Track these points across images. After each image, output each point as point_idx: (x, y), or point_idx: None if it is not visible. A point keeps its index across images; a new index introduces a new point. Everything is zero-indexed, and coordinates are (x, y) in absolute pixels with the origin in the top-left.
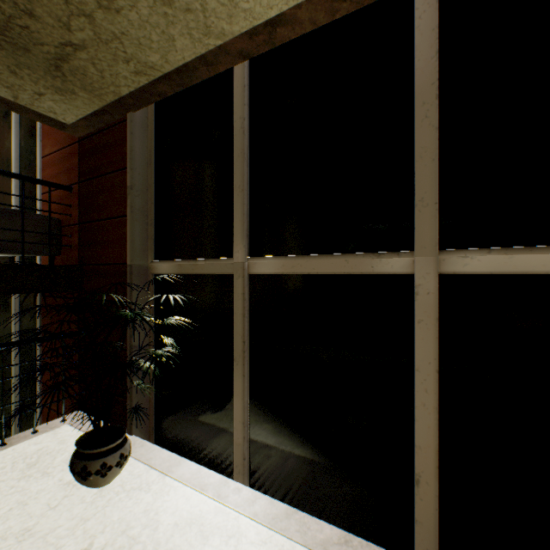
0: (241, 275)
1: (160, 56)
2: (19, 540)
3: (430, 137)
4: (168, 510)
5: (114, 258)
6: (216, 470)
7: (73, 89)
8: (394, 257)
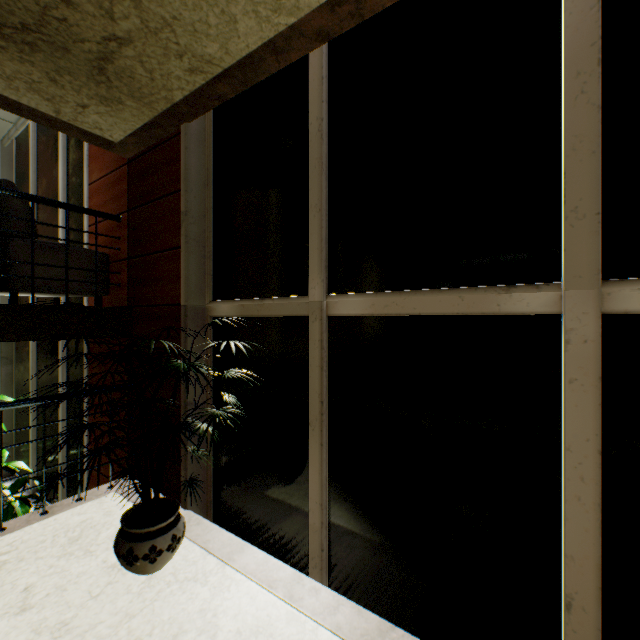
0: (317, 317)
1: (219, 45)
2: (54, 637)
3: (588, 121)
4: (229, 612)
5: (167, 298)
6: (286, 560)
7: (119, 98)
8: (530, 291)
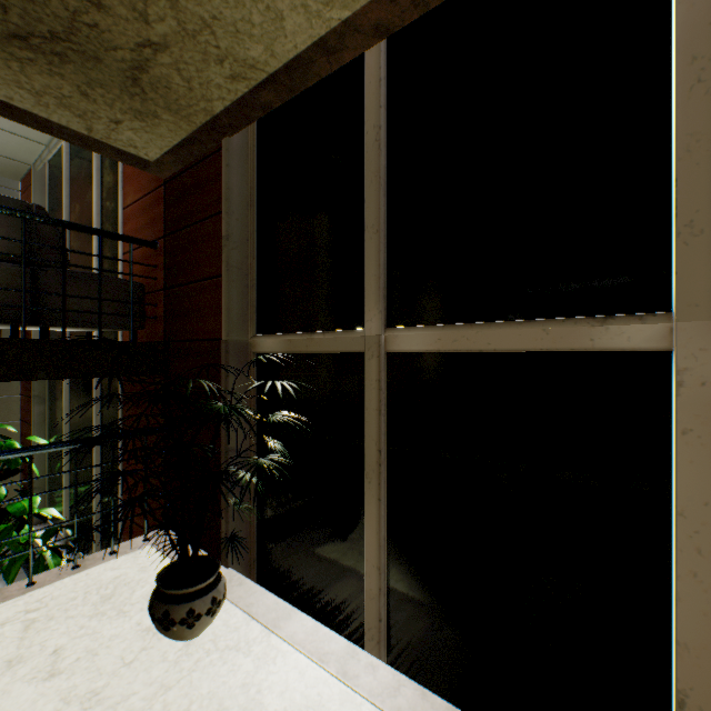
0: (374, 354)
1: (263, 47)
2: (84, 708)
3: (706, 115)
4: (275, 688)
5: (206, 332)
6: (338, 629)
7: (155, 111)
8: (632, 323)
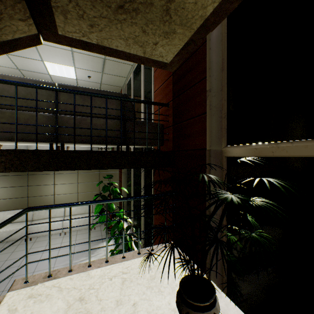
0: None
1: None
2: None
3: None
4: None
5: (195, 145)
6: None
7: (174, 29)
8: None
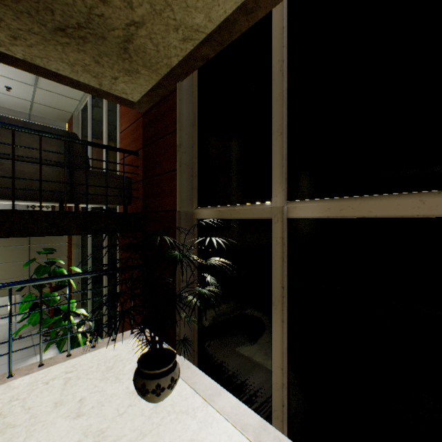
0: (279, 219)
1: (204, 15)
2: (95, 441)
3: None
4: None
5: (167, 206)
6: (252, 406)
7: (137, 69)
8: None
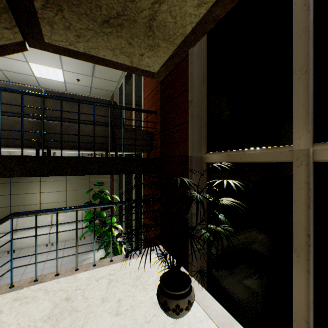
0: (303, 163)
1: None
2: None
3: None
4: None
5: (180, 152)
6: None
7: (158, 43)
8: None
